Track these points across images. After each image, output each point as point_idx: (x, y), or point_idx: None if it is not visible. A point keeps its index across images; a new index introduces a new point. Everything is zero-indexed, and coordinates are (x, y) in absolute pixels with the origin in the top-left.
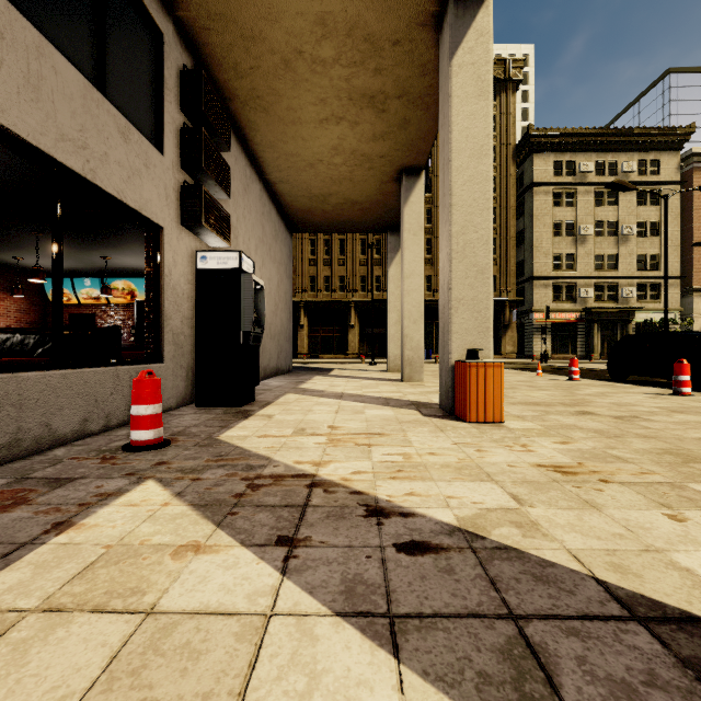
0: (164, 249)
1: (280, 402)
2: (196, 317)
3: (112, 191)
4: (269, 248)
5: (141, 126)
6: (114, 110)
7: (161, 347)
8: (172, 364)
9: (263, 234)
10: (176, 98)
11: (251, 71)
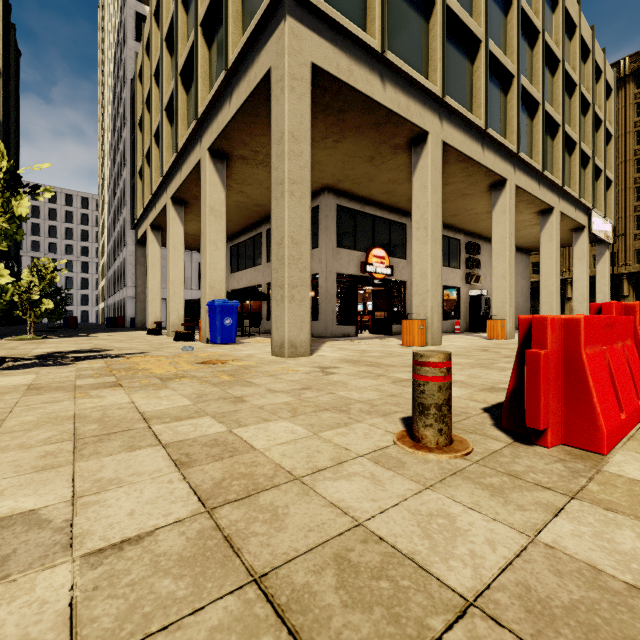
0: (460, 292)
1: None
2: (469, 308)
3: (450, 285)
4: None
5: (455, 265)
6: (451, 268)
7: (460, 316)
8: (462, 321)
9: None
10: (463, 251)
11: (486, 231)
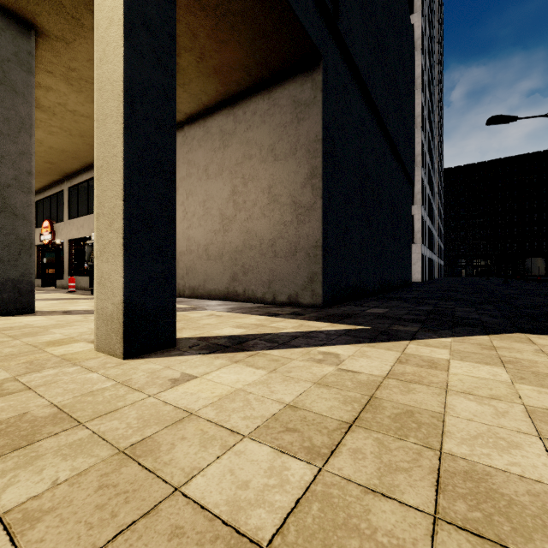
0: None
1: (83, 296)
2: None
3: None
4: (207, 168)
5: None
6: None
7: None
8: None
9: (190, 169)
10: None
11: None
